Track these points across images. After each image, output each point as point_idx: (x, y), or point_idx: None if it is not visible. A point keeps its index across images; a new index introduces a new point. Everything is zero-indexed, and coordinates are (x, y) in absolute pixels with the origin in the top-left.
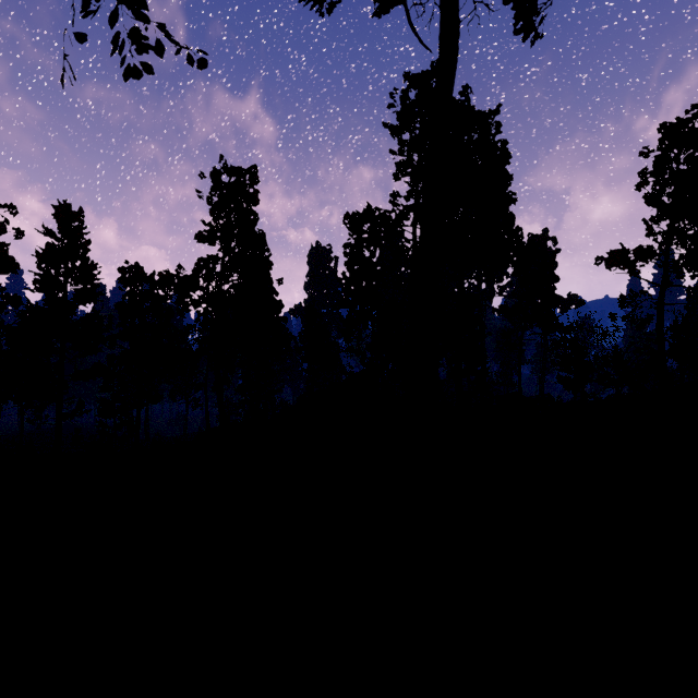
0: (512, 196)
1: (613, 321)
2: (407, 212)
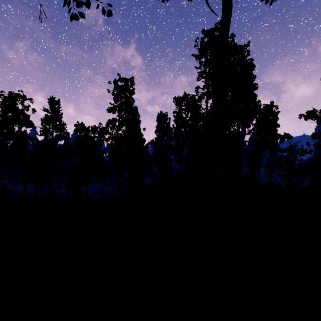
0: (255, 86)
1: (308, 146)
2: (203, 95)
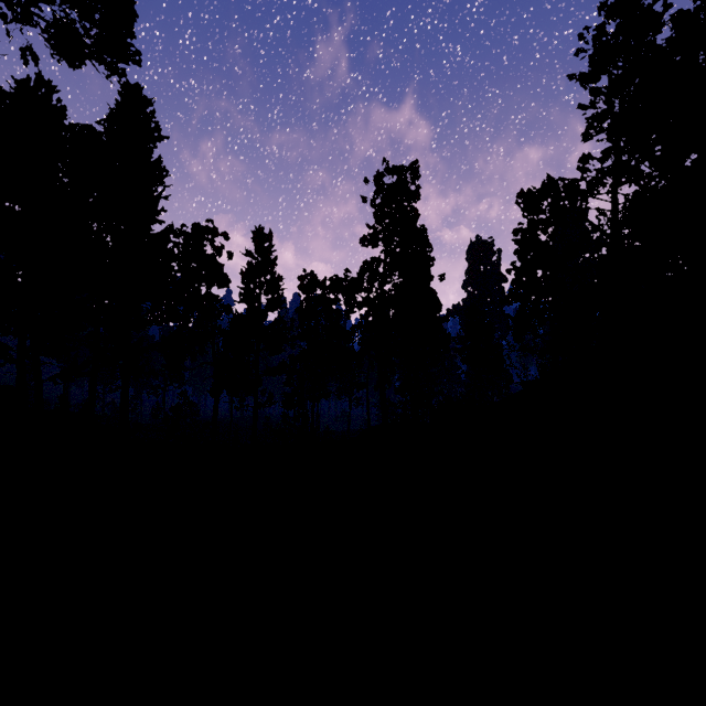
0: None
1: None
2: (602, 177)
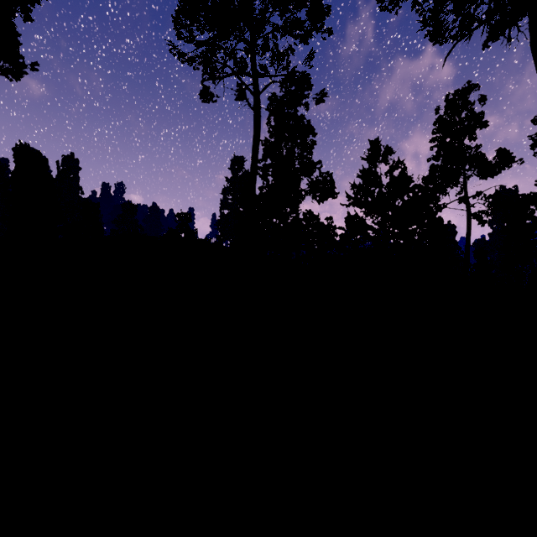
0: None
1: None
2: None
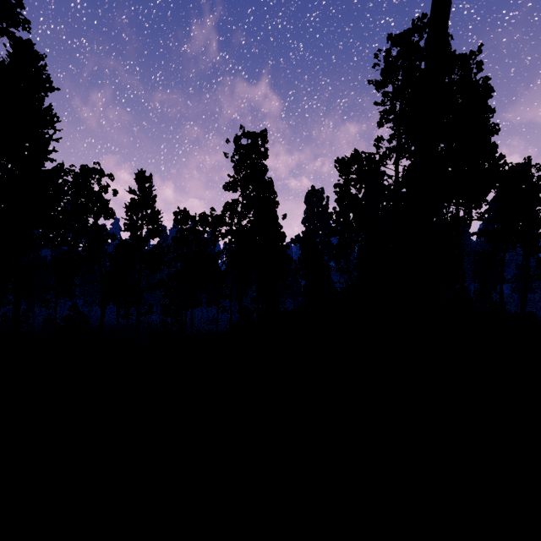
0: (494, 127)
1: None
2: (389, 152)
